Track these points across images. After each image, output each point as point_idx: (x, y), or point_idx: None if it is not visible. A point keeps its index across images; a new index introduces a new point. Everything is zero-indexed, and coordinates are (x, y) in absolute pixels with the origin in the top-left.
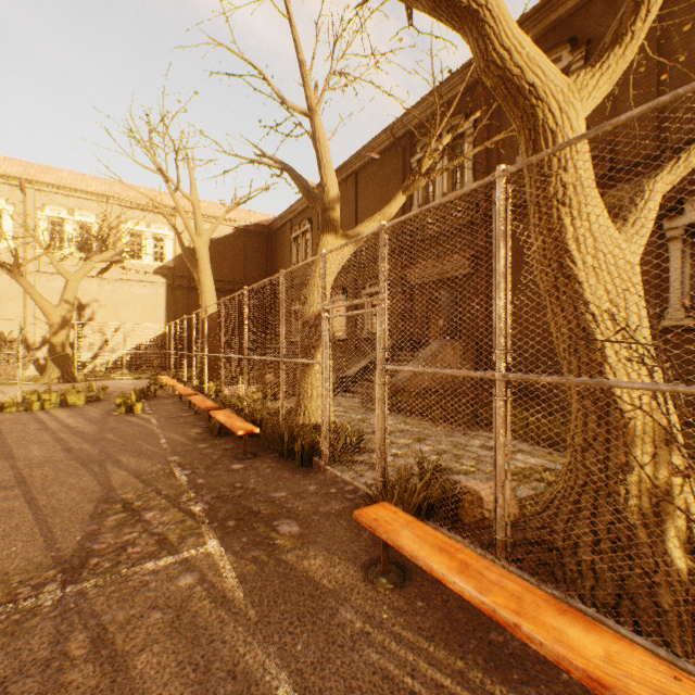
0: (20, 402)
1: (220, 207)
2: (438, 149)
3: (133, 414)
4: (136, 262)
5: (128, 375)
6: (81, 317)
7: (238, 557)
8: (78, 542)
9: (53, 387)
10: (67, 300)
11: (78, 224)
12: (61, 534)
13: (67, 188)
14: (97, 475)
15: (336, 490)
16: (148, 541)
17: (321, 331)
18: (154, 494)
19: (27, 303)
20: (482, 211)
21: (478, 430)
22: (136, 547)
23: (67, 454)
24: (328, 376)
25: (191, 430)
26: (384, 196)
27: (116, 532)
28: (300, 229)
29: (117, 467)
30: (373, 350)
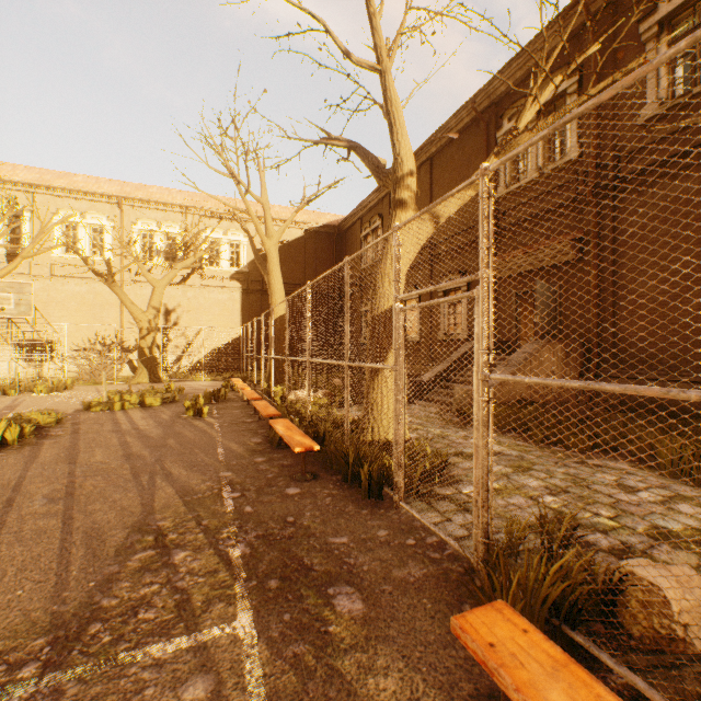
0: (105, 401)
1: (292, 211)
2: (542, 96)
3: (199, 417)
4: (214, 268)
5: (206, 376)
6: (168, 322)
7: (273, 653)
8: (89, 591)
9: (141, 387)
10: (154, 305)
11: (164, 234)
12: (75, 576)
13: (156, 202)
14: (143, 490)
15: (414, 541)
16: (166, 601)
17: (394, 328)
18: (193, 524)
19: (124, 310)
20: (591, 182)
21: (599, 457)
22: (149, 611)
23: (125, 461)
24: (403, 385)
25: (251, 439)
26: (464, 180)
27: (135, 580)
28: (370, 227)
29: (166, 482)
30: (467, 351)
